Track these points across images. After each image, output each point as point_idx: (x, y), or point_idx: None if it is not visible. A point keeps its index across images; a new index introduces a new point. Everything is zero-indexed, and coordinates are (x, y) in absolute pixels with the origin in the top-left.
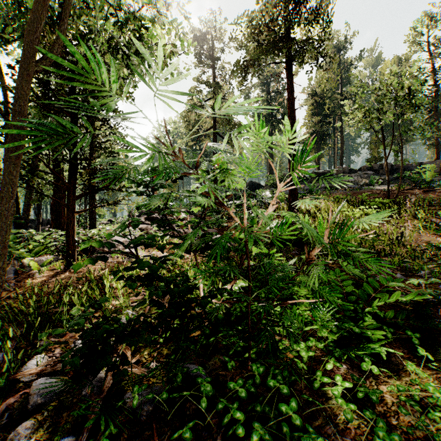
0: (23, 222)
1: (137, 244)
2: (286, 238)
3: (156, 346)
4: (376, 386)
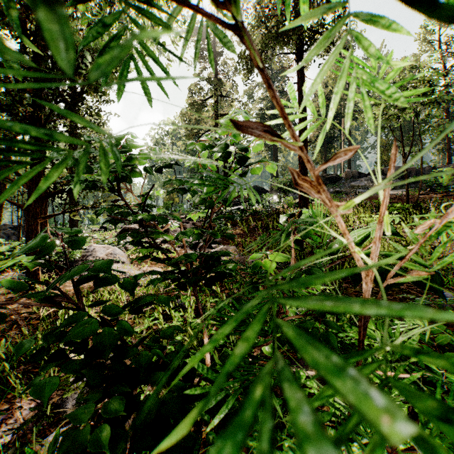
0: None
1: (81, 280)
2: None
3: None
4: None
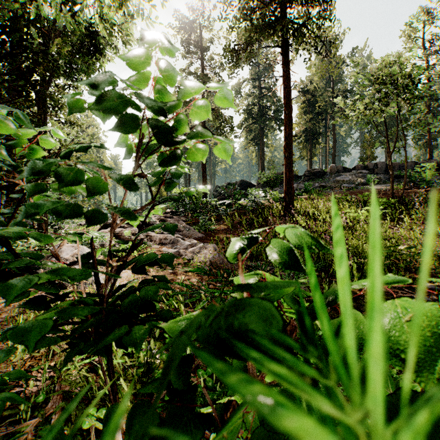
0: None
1: None
2: None
3: None
4: None
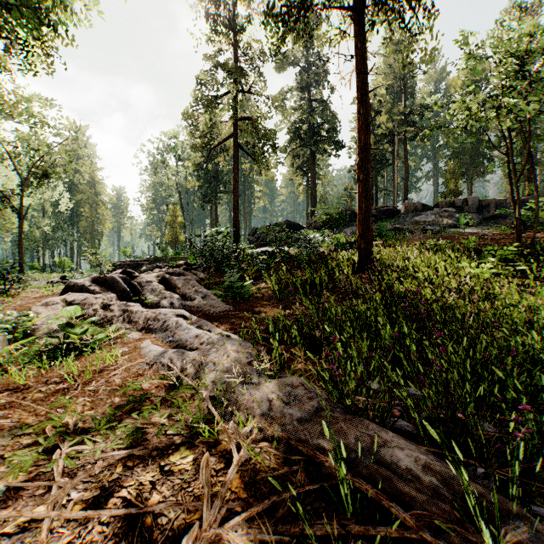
0: None
1: None
2: None
3: None
4: None
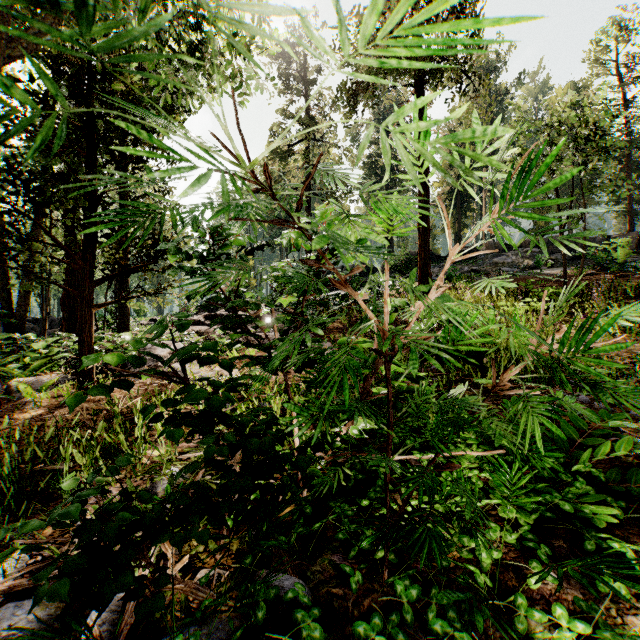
0: (14, 321)
1: (186, 358)
2: (468, 349)
3: (219, 541)
4: (620, 618)
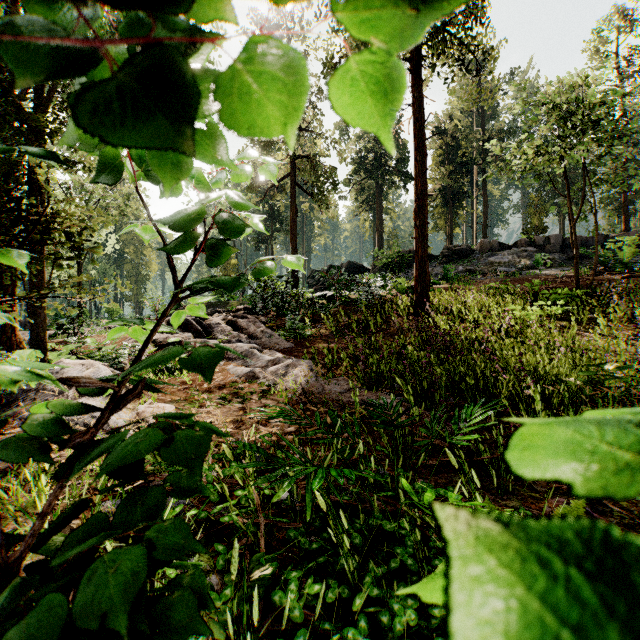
0: None
1: None
2: None
3: None
4: None
